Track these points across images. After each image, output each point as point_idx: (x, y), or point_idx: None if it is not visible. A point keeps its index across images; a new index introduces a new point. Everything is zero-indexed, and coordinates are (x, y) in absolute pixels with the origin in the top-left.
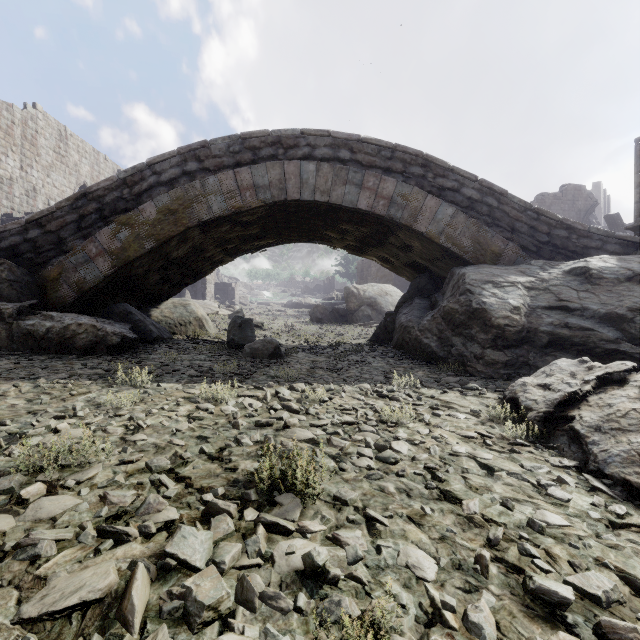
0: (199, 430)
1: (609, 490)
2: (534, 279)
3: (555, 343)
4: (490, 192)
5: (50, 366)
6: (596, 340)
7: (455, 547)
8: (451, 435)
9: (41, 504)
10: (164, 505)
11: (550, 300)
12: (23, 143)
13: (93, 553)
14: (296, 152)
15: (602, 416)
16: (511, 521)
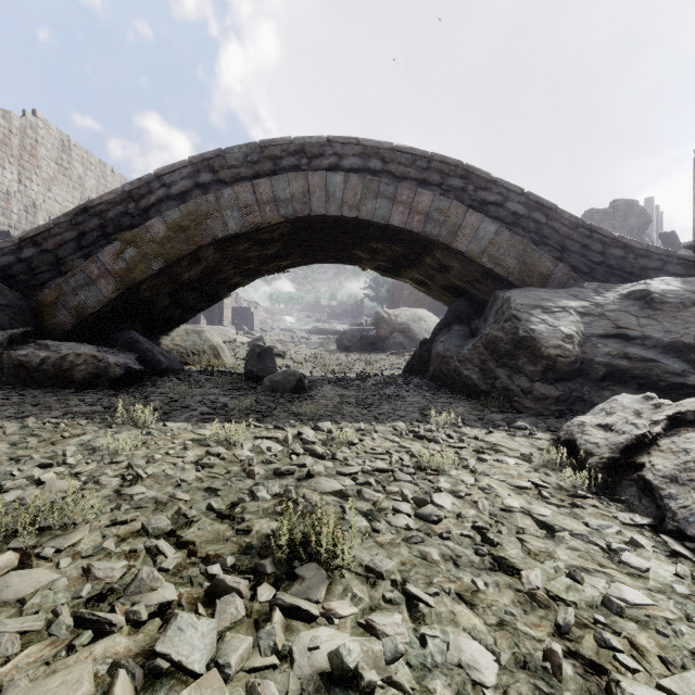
0: (208, 480)
1: (694, 556)
2: (588, 304)
3: (613, 376)
4: (537, 207)
5: (43, 402)
6: (660, 373)
7: (517, 636)
8: (501, 485)
9: (8, 581)
10: (159, 582)
11: (607, 327)
12: (22, 154)
13: (66, 650)
14: (321, 162)
15: (678, 464)
16: (582, 599)
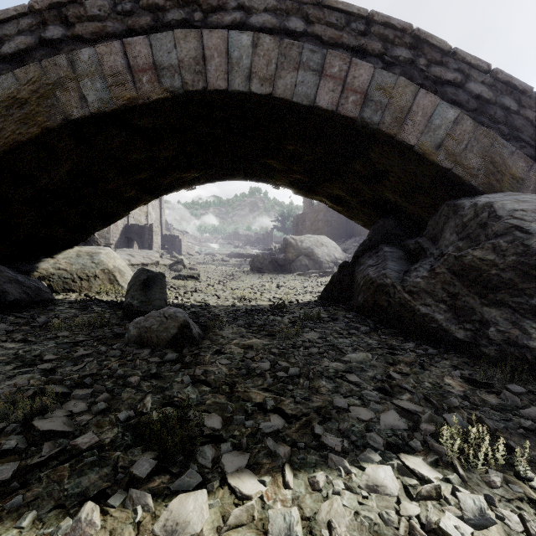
0: None
1: None
2: None
3: None
4: (507, 89)
5: None
6: None
7: None
8: None
9: None
10: None
11: None
12: None
13: None
14: (221, 17)
15: None
16: None
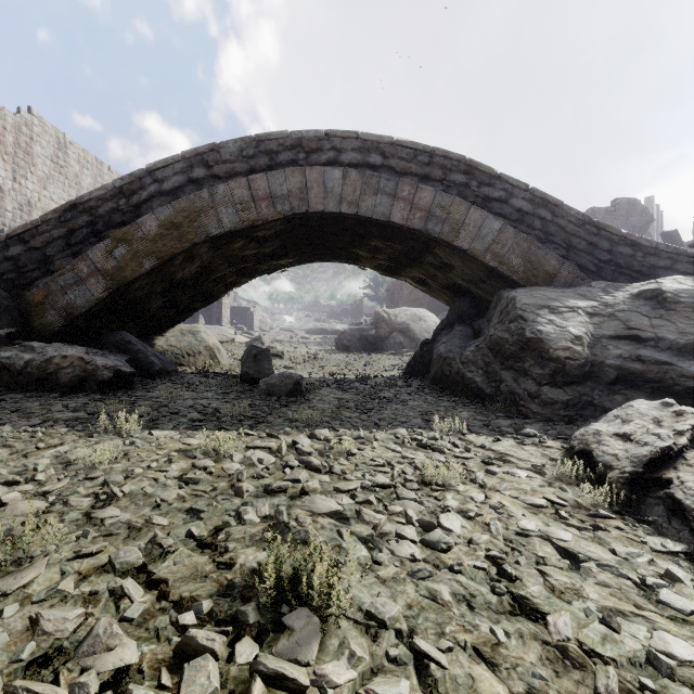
0: (191, 499)
1: None
2: (597, 303)
3: (625, 379)
4: (543, 203)
5: (23, 408)
6: (675, 376)
7: None
8: (513, 503)
9: None
10: (118, 639)
11: (617, 328)
12: (16, 151)
13: None
14: (319, 157)
15: None
16: (621, 653)
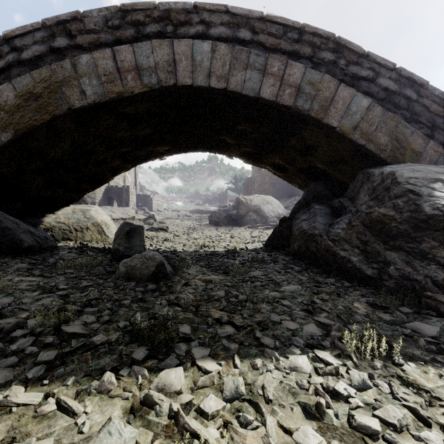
0: None
1: None
2: None
3: None
4: (409, 83)
5: None
6: None
7: None
8: None
9: None
10: None
11: None
12: None
13: None
14: (188, 30)
15: None
16: None
